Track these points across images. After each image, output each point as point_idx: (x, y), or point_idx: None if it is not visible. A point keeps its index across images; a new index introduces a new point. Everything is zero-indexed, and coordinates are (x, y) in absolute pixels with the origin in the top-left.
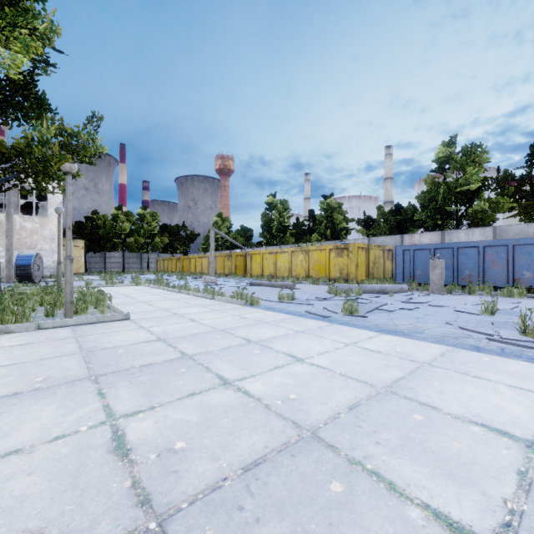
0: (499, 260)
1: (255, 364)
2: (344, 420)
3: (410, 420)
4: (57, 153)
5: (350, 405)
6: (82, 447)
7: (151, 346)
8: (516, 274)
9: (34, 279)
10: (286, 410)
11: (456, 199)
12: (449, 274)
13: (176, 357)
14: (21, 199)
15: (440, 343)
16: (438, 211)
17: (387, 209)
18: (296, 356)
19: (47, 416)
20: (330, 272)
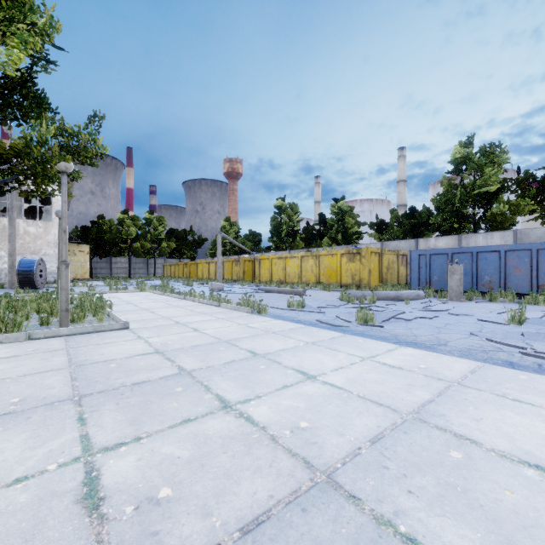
0: (522, 265)
1: (261, 382)
2: (366, 457)
3: (447, 458)
4: (56, 154)
5: (371, 438)
6: (44, 494)
7: (147, 360)
8: (541, 280)
9: (37, 284)
10: (296, 443)
11: (474, 202)
12: (468, 280)
13: (173, 373)
14: (24, 203)
15: (467, 357)
16: (455, 214)
17: (400, 212)
18: (307, 373)
19: (12, 450)
20: (342, 278)
